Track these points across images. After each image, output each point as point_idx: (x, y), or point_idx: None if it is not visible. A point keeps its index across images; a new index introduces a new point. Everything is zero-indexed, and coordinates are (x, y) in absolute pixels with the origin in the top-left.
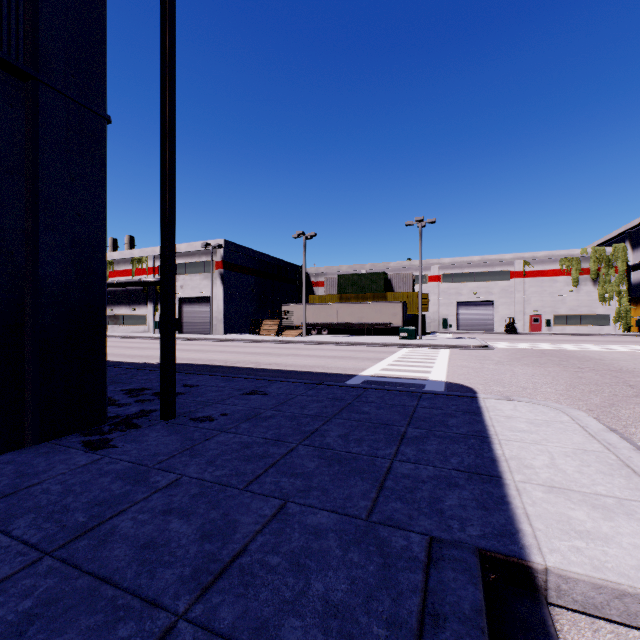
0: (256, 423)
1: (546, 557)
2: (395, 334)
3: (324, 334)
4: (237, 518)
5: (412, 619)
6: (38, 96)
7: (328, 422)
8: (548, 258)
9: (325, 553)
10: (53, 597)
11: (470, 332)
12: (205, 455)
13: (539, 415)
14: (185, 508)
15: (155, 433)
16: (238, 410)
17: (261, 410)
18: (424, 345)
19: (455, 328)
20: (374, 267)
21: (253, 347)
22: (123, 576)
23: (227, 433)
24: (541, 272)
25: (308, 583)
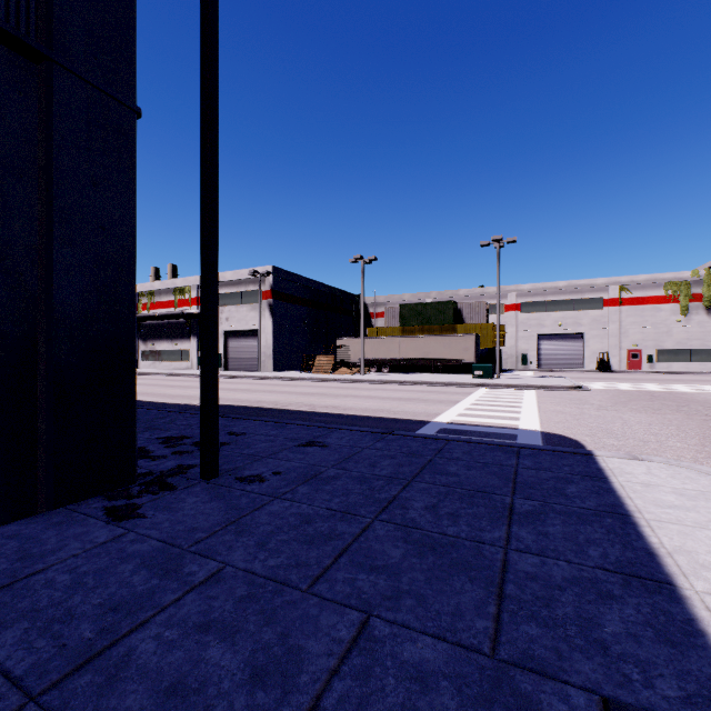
0: (317, 486)
1: None
2: (466, 372)
3: (385, 372)
4: (301, 643)
5: None
6: (52, 81)
7: (408, 487)
8: (650, 282)
9: None
10: None
11: (555, 370)
12: (255, 533)
13: (687, 482)
14: (228, 621)
15: (193, 498)
16: (293, 467)
17: (321, 468)
18: (504, 385)
19: (536, 365)
20: (441, 295)
21: (306, 386)
22: None
23: (281, 500)
24: (641, 299)
25: None
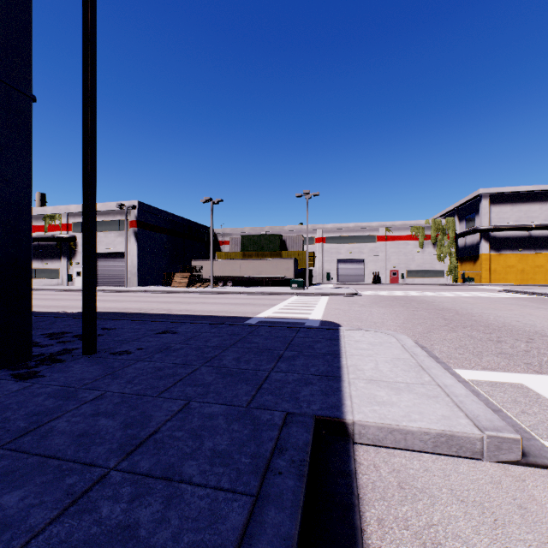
0: (167, 353)
1: (355, 416)
2: (288, 285)
3: (229, 285)
4: (152, 414)
5: (267, 453)
6: None
7: (226, 350)
8: (403, 226)
9: (215, 427)
10: (10, 470)
11: (347, 283)
12: (125, 377)
13: (377, 339)
14: (110, 411)
15: (79, 365)
16: (152, 345)
17: (172, 344)
18: (310, 293)
19: (336, 280)
20: (272, 229)
21: (165, 297)
22: (65, 453)
23: (143, 361)
24: (398, 237)
25: (202, 443)
